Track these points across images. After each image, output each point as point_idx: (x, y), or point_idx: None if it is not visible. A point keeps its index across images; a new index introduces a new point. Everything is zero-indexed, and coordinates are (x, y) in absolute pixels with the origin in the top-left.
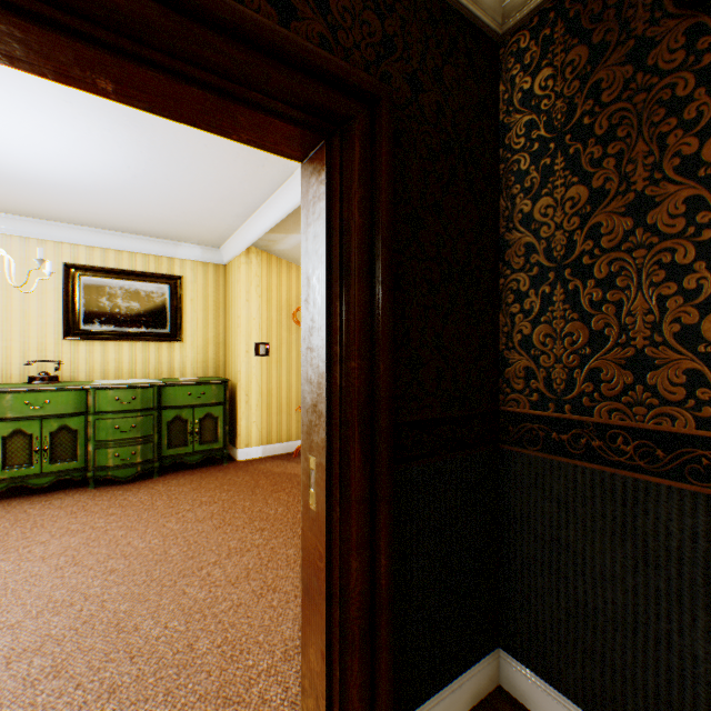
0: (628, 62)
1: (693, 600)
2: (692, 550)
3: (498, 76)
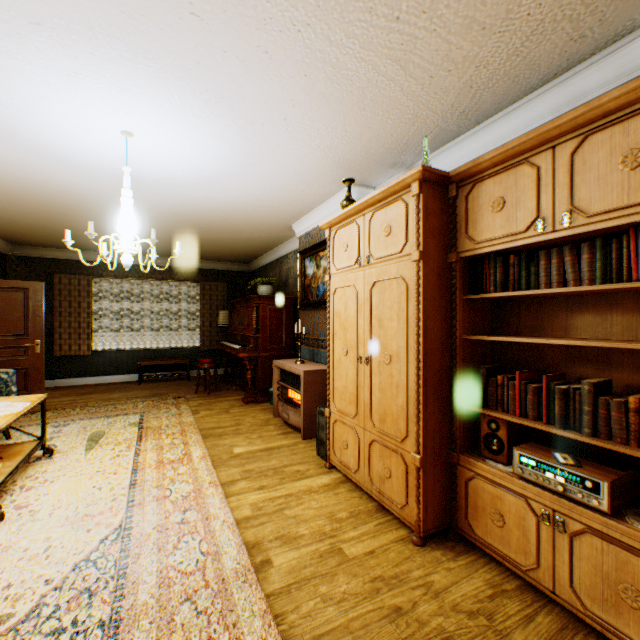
0: (38, 276)
1: (48, 354)
2: (48, 347)
3: (9, 262)
